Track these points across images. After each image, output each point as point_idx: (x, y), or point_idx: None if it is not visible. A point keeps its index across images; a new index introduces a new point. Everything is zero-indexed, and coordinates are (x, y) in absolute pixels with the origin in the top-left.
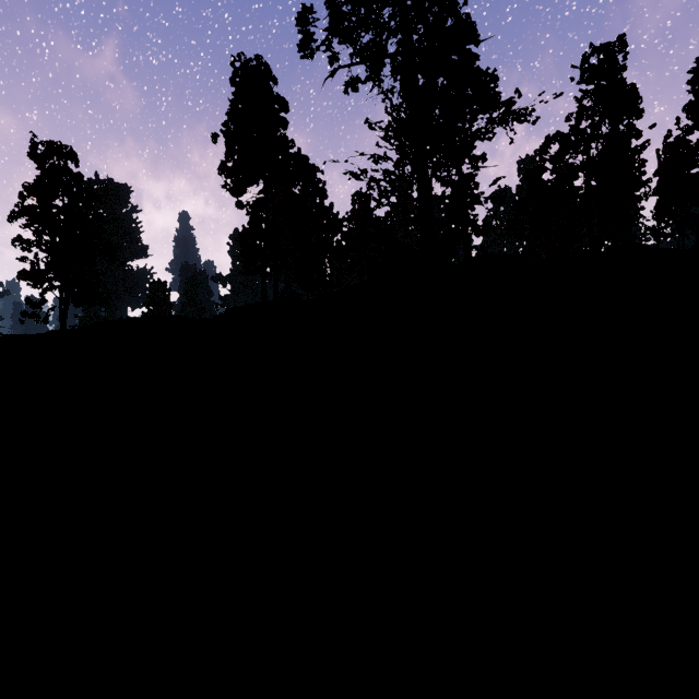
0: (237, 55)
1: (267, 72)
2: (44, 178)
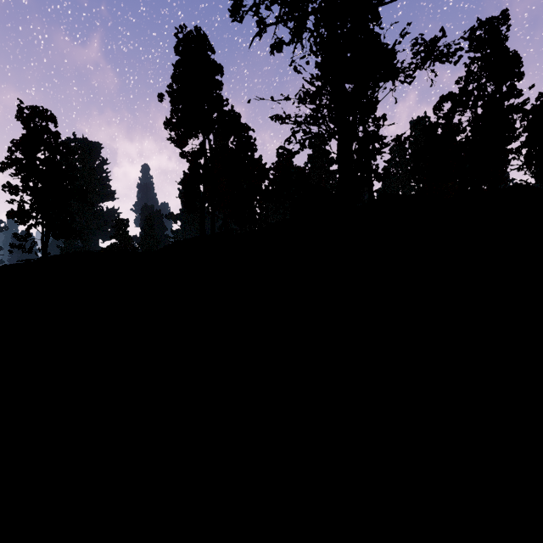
0: (179, 26)
1: (205, 42)
2: (28, 136)
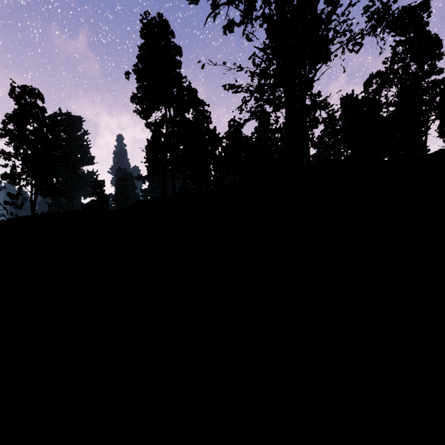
0: (144, 12)
1: (166, 27)
2: (19, 110)
